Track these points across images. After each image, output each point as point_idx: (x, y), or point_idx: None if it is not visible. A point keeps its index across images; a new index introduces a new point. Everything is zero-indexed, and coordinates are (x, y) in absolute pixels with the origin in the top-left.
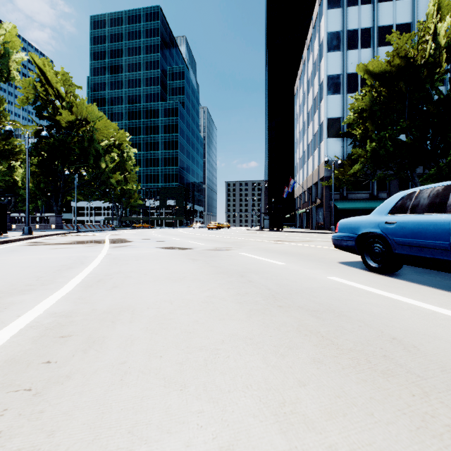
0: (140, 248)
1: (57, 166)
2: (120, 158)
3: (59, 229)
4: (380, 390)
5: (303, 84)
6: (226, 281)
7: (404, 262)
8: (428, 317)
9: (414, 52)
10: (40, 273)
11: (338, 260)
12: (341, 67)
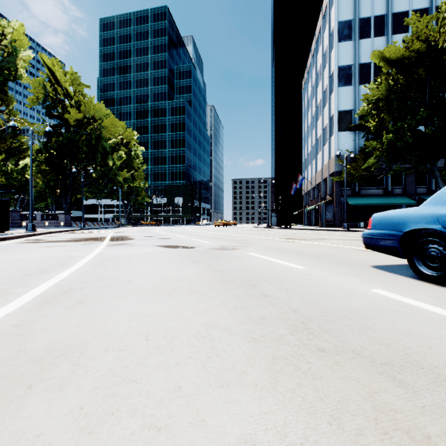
0: (138, 246)
1: (66, 164)
2: (128, 156)
3: (68, 226)
4: None
5: (311, 78)
6: (232, 295)
7: None
8: None
9: (434, 36)
10: (3, 278)
11: (369, 263)
12: (353, 57)
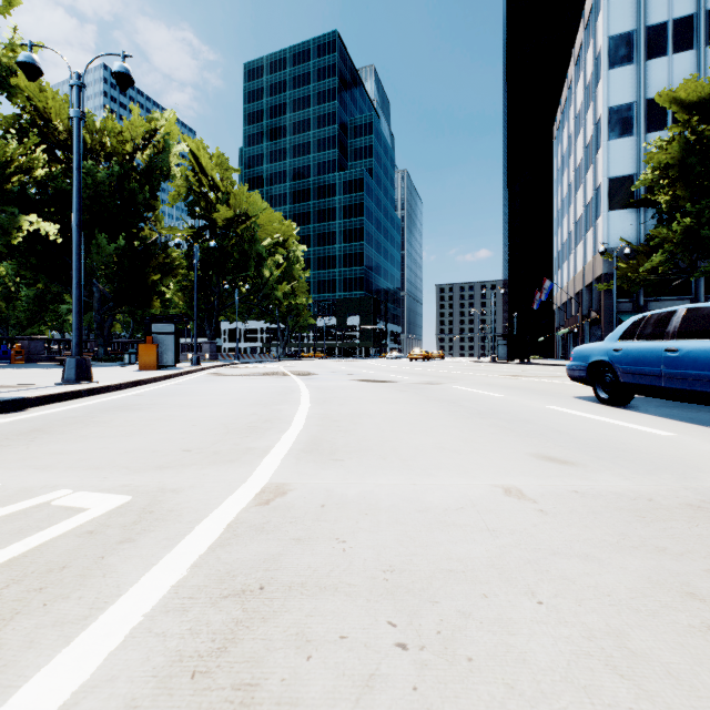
0: (335, 380)
1: (211, 278)
2: (286, 261)
3: (213, 359)
4: (523, 440)
5: (568, 122)
6: (438, 405)
7: (631, 391)
8: (605, 426)
9: None
10: (268, 395)
11: (576, 395)
12: (634, 90)
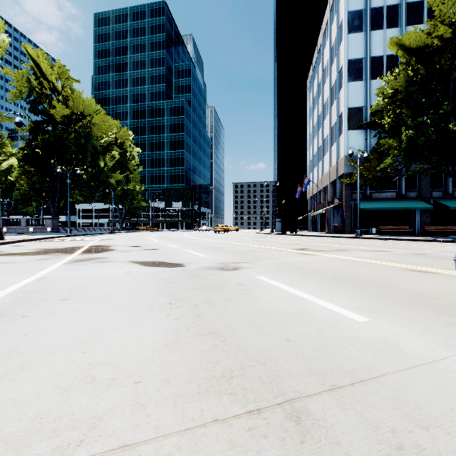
0: (109, 263)
1: (53, 165)
2: (122, 157)
3: (55, 232)
4: None
5: (317, 75)
6: None
7: None
8: None
9: None
10: None
11: None
12: (363, 50)
